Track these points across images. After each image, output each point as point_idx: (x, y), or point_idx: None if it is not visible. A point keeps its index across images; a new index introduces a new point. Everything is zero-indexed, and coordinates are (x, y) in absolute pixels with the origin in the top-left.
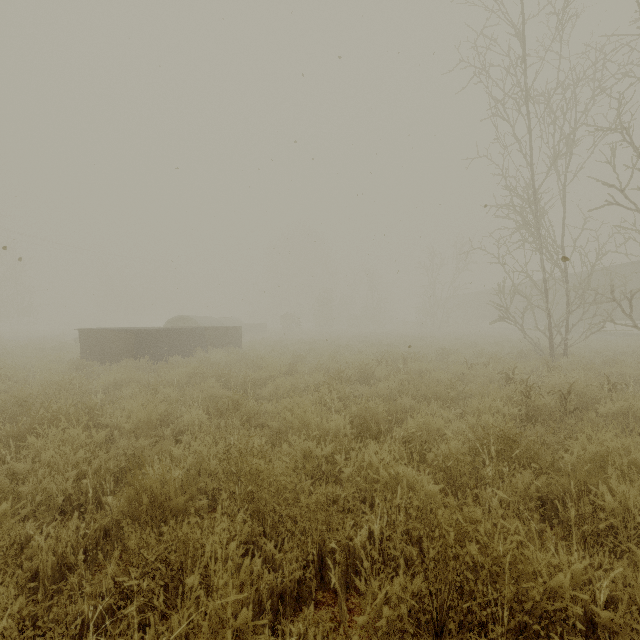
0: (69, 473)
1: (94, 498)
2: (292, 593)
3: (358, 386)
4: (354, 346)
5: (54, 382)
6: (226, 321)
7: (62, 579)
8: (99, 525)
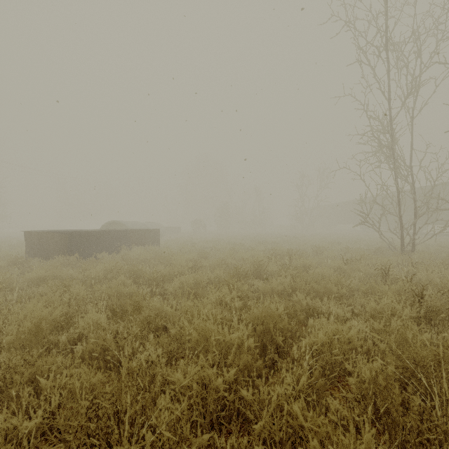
0: None
1: None
2: None
3: (254, 281)
4: (246, 244)
5: None
6: (150, 225)
7: None
8: None
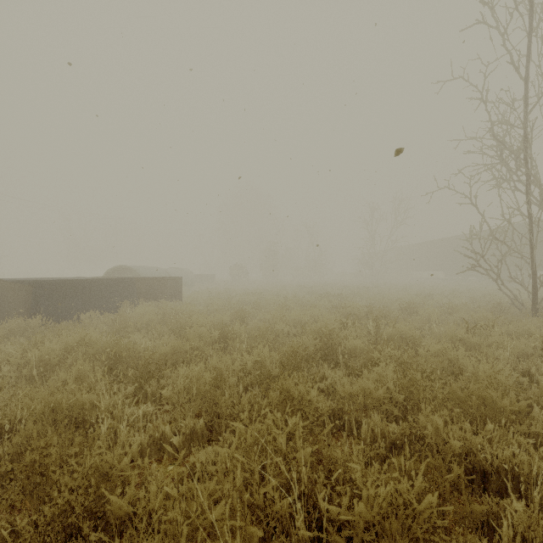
0: None
1: None
2: None
3: (325, 370)
4: (301, 297)
5: None
6: (173, 271)
7: None
8: None
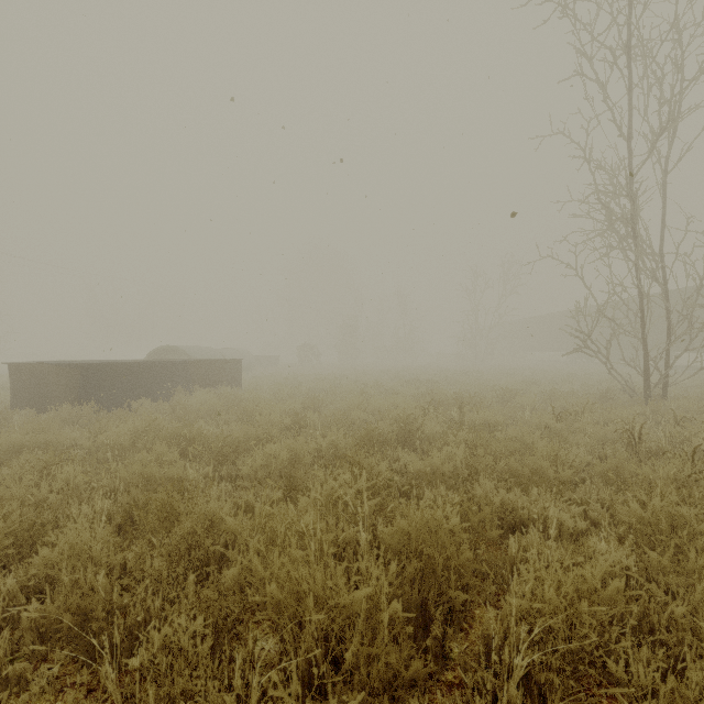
0: None
1: None
2: None
3: (399, 453)
4: (385, 383)
5: None
6: (228, 353)
7: None
8: None
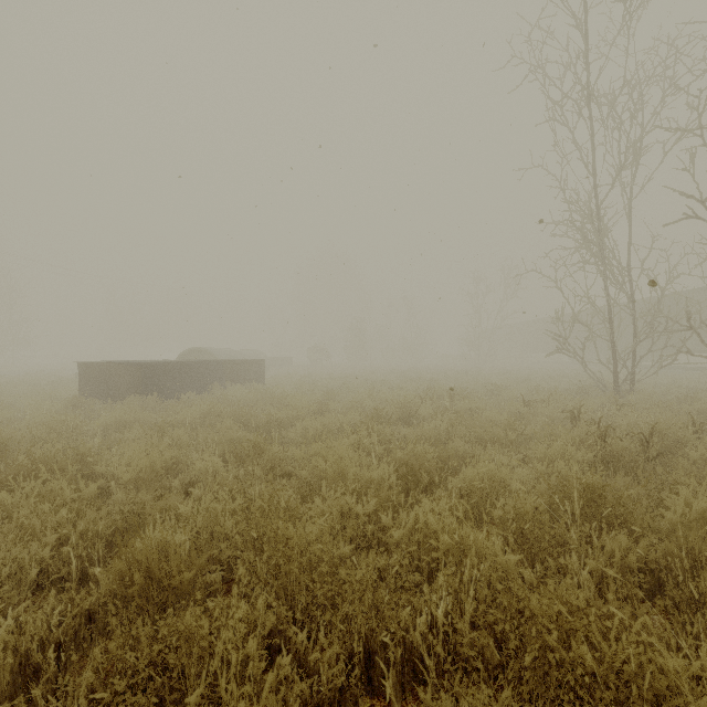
0: (47, 538)
1: (79, 569)
2: (332, 705)
3: (400, 427)
4: (391, 382)
5: (44, 423)
6: (247, 354)
7: (27, 684)
8: (79, 610)
